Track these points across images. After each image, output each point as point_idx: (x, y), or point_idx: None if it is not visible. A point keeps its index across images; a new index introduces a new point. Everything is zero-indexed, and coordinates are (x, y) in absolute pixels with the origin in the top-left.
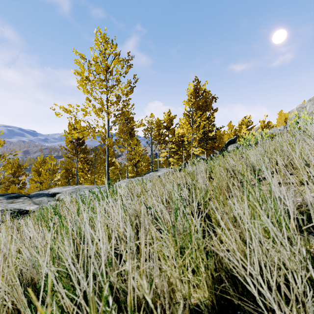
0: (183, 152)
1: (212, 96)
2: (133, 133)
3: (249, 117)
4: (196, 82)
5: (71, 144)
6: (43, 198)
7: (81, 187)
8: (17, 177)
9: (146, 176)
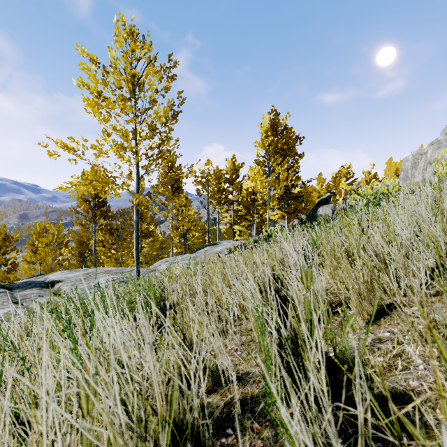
0: (254, 217)
1: (296, 136)
2: (180, 188)
3: (349, 167)
4: (274, 114)
5: (85, 205)
6: (31, 291)
7: (98, 271)
8: (3, 255)
9: (200, 253)
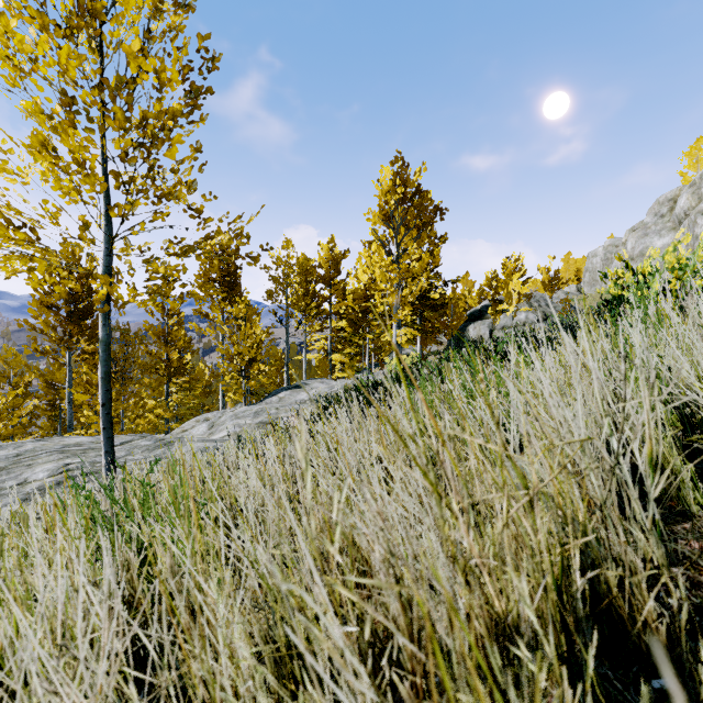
0: (367, 340)
1: (435, 206)
2: (237, 287)
3: (518, 259)
4: (400, 166)
5: (49, 315)
6: None
7: (45, 447)
8: None
9: (270, 404)
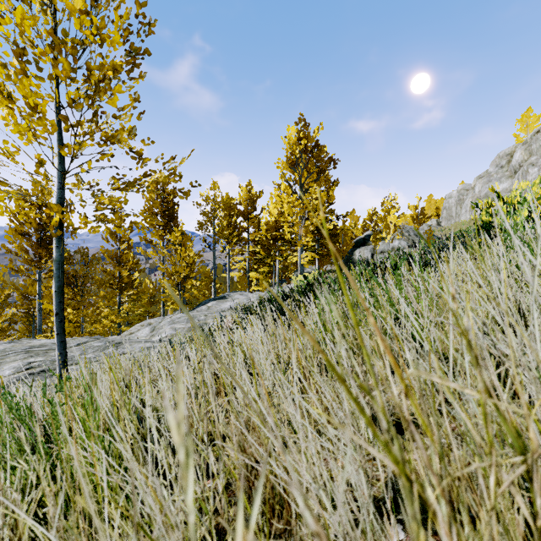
0: (277, 261)
1: (330, 157)
2: (174, 220)
3: (394, 199)
4: (302, 125)
5: (22, 240)
6: None
7: (14, 348)
8: None
9: (200, 312)
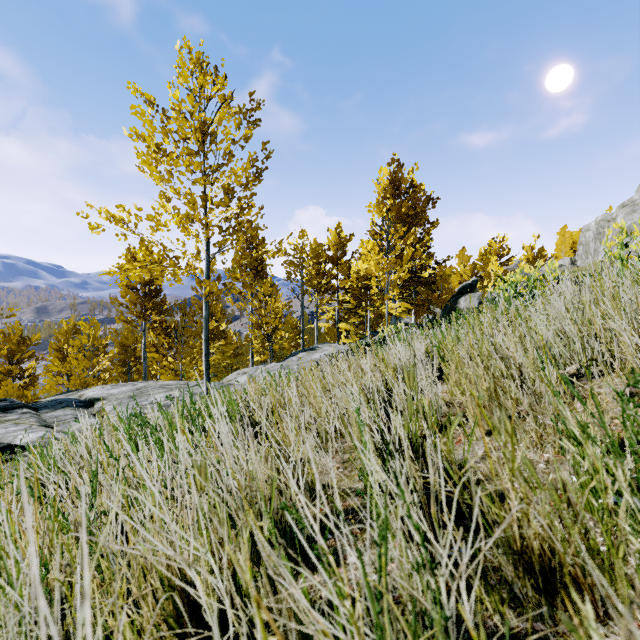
0: (368, 311)
1: (428, 196)
2: (263, 270)
3: (503, 240)
4: (396, 166)
5: (132, 295)
6: (65, 412)
7: (151, 385)
8: (18, 364)
9: (292, 362)
